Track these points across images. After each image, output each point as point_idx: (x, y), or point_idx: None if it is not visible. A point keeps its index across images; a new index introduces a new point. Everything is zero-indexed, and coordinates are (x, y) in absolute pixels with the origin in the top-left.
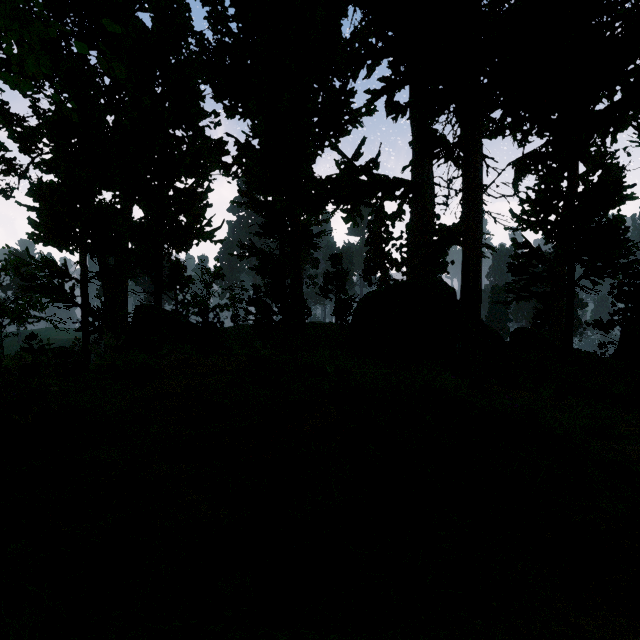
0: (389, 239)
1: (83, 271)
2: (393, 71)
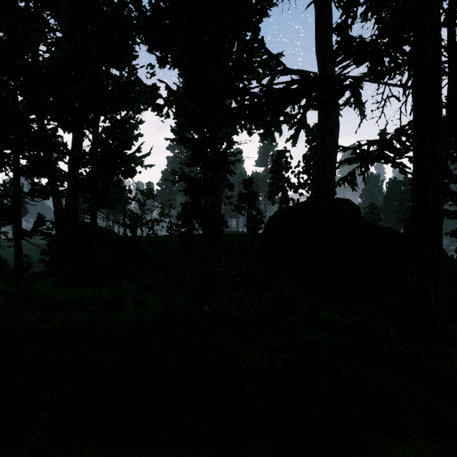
0: (288, 168)
1: (16, 191)
2: None
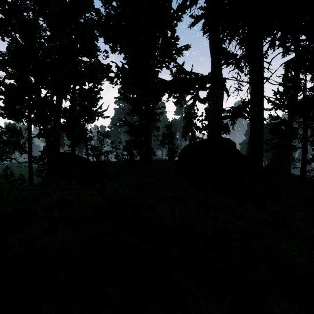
0: (195, 116)
1: (29, 133)
2: (208, 2)
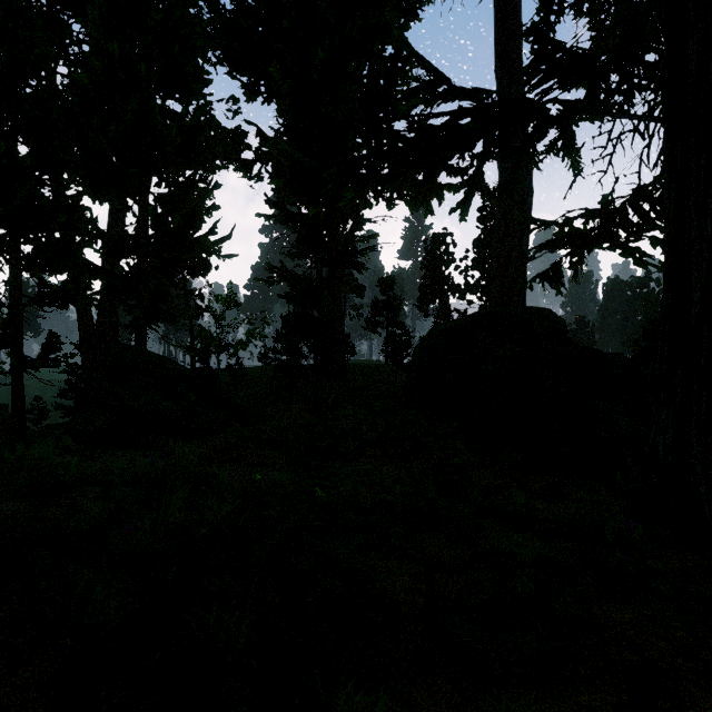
0: (450, 261)
1: (14, 295)
2: None
